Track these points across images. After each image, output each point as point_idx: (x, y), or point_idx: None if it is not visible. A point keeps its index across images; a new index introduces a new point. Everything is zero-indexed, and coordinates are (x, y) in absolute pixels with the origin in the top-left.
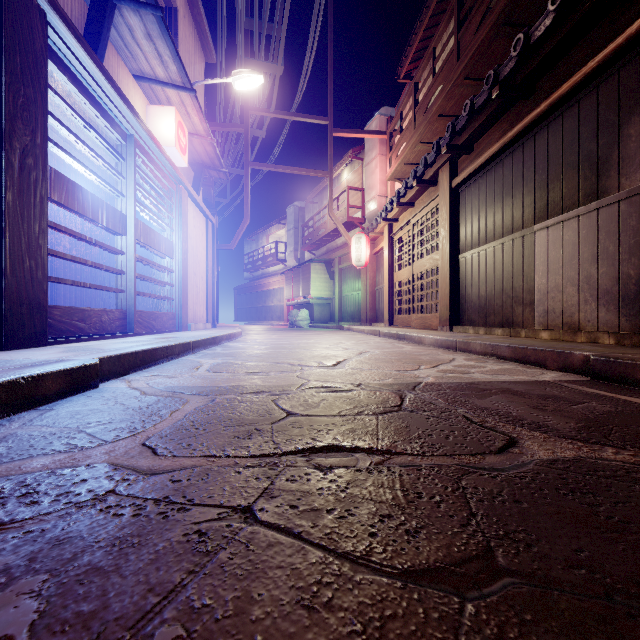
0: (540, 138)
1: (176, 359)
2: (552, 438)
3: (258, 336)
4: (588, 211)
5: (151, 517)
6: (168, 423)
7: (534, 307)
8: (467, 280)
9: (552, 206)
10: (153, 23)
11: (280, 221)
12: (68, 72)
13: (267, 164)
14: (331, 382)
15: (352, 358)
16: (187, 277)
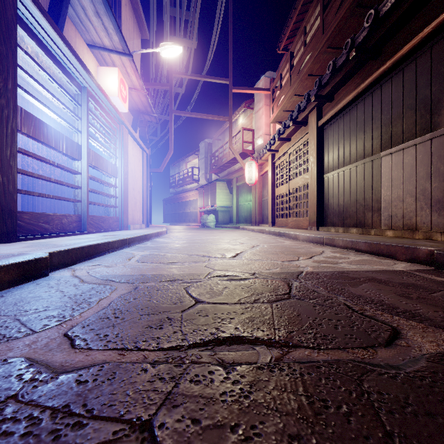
0: (385, 88)
1: (115, 251)
2: (430, 328)
3: (179, 233)
4: (423, 141)
5: (40, 438)
6: (93, 311)
7: (381, 213)
8: (329, 193)
9: (395, 138)
10: (100, 4)
11: (195, 153)
12: (35, 37)
13: (185, 112)
14: (232, 271)
15: (247, 251)
16: (127, 191)
